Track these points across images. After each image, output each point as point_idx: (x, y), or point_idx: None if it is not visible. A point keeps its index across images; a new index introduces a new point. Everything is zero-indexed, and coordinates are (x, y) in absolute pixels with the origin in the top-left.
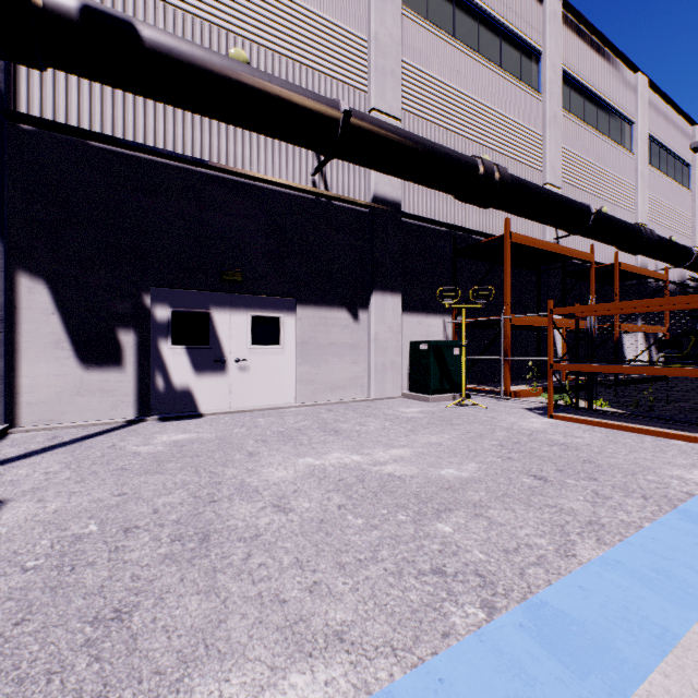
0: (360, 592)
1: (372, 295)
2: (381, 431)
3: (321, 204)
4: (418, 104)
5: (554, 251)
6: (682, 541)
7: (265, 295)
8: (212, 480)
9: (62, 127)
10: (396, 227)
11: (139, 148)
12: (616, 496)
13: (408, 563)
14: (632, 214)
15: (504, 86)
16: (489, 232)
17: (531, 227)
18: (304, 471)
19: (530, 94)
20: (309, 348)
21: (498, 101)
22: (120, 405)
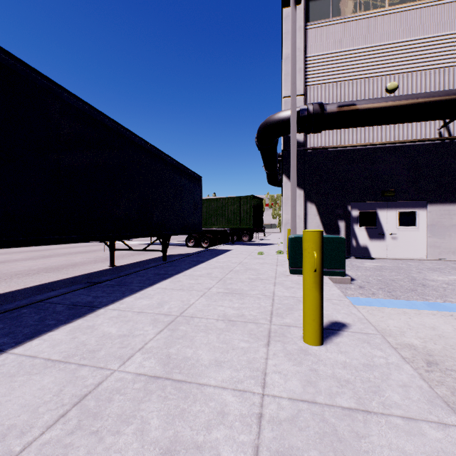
0: None
1: None
2: None
3: (444, 144)
4: None
5: None
6: None
7: (406, 200)
8: (408, 276)
9: (321, 148)
10: None
11: (347, 146)
12: None
13: None
14: None
15: None
16: None
17: None
18: (453, 279)
19: None
20: (435, 228)
21: None
22: None
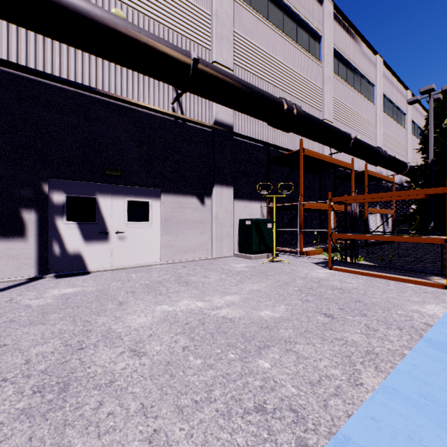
0: (194, 439)
1: (214, 187)
2: (219, 282)
3: (178, 124)
4: (244, 61)
5: (330, 161)
6: (434, 366)
7: (138, 186)
8: (84, 328)
9: None
10: (230, 142)
11: (38, 74)
12: (381, 328)
13: (236, 402)
14: (373, 141)
15: (299, 55)
16: (289, 148)
17: (315, 146)
18: (160, 317)
19: (315, 62)
20: (170, 223)
21: (295, 65)
22: (23, 266)
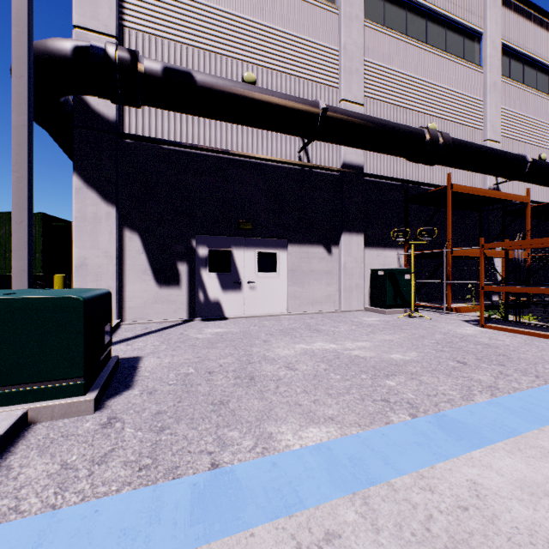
0: (340, 405)
1: (341, 235)
2: (349, 331)
3: (304, 172)
4: (377, 90)
5: (491, 196)
6: None
7: (267, 237)
8: (246, 353)
9: (148, 139)
10: (360, 184)
11: (189, 147)
12: (515, 375)
13: (367, 396)
14: None
15: (448, 66)
16: (435, 183)
17: (473, 176)
18: (300, 351)
19: (472, 68)
20: (296, 274)
21: (444, 79)
22: (178, 310)
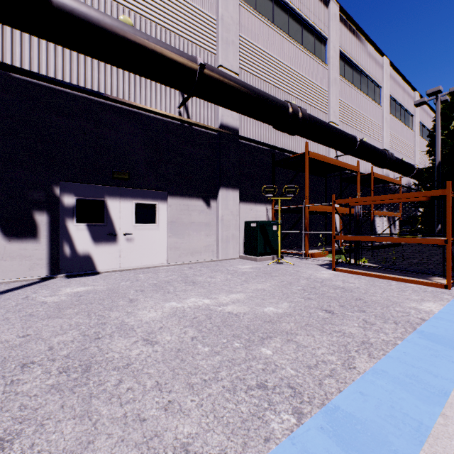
0: (204, 407)
1: (219, 190)
2: (224, 281)
3: (184, 128)
4: (250, 65)
5: (335, 164)
6: (422, 353)
7: (145, 188)
8: (99, 321)
9: None
10: (235, 145)
11: (50, 81)
12: (378, 323)
13: (240, 380)
14: (380, 143)
15: (304, 58)
16: (295, 151)
17: (321, 149)
18: (169, 312)
19: (320, 64)
20: (176, 225)
21: (301, 67)
22: (36, 266)
